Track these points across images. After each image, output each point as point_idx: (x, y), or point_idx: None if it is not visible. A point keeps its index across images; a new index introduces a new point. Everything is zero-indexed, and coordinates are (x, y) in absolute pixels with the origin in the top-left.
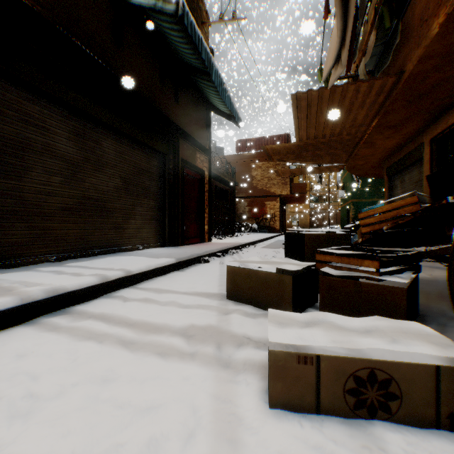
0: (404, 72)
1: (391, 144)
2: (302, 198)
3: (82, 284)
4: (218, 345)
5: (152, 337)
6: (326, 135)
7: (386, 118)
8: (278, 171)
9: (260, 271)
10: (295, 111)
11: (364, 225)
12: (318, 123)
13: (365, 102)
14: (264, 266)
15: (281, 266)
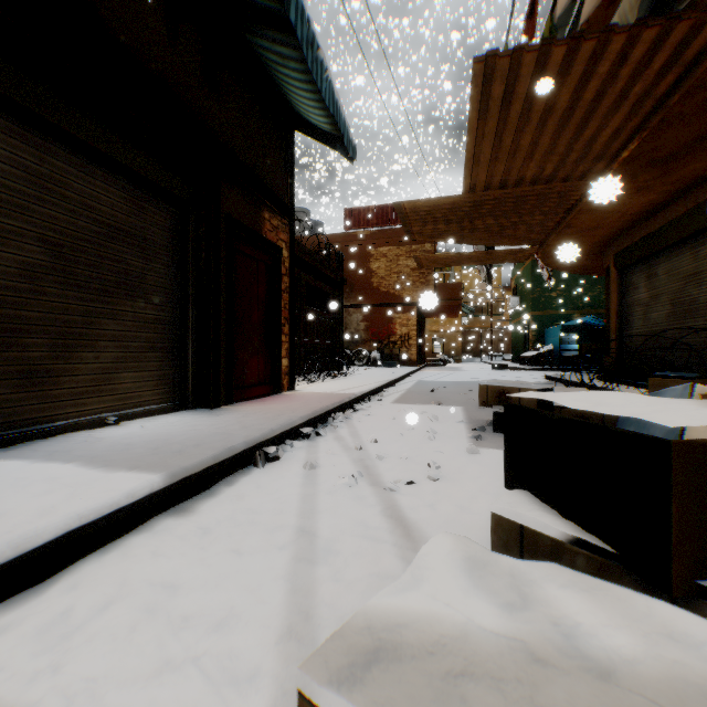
0: None
1: (638, 204)
2: (453, 309)
3: None
4: None
5: None
6: (523, 181)
7: (657, 138)
8: (420, 257)
9: None
10: (475, 111)
11: None
12: (514, 150)
13: (629, 93)
14: None
15: None
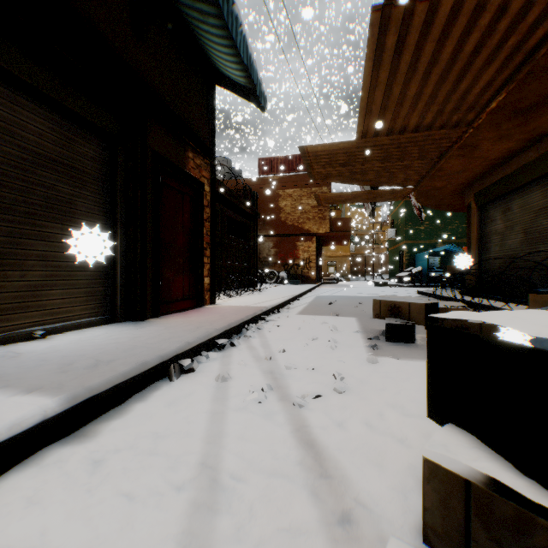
0: None
1: (498, 151)
2: (344, 239)
3: None
4: None
5: None
6: (407, 129)
7: (522, 90)
8: (319, 196)
9: None
10: (370, 61)
11: None
12: (401, 100)
13: (504, 46)
14: None
15: None
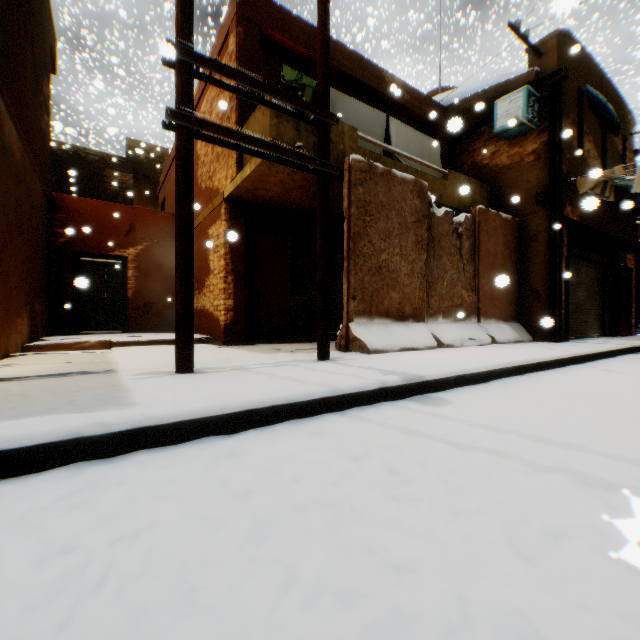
0: None
1: None
2: None
3: (635, 344)
4: None
5: None
6: None
7: None
8: None
9: None
10: None
11: None
12: None
13: None
14: None
15: None
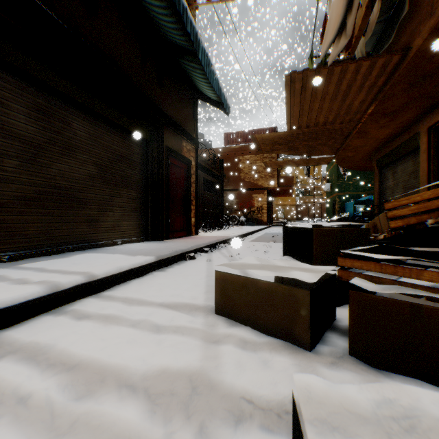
0: (411, 49)
1: (384, 134)
2: (289, 191)
3: (18, 297)
4: (202, 419)
5: (93, 402)
6: (319, 124)
7: (383, 104)
8: (267, 163)
9: (261, 281)
10: (288, 95)
11: (393, 218)
12: (311, 110)
13: (364, 85)
14: (267, 274)
15: (289, 273)
